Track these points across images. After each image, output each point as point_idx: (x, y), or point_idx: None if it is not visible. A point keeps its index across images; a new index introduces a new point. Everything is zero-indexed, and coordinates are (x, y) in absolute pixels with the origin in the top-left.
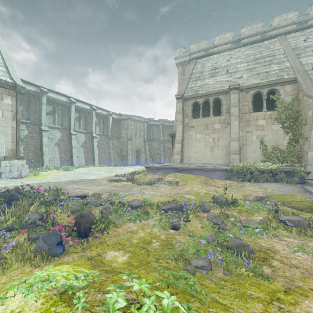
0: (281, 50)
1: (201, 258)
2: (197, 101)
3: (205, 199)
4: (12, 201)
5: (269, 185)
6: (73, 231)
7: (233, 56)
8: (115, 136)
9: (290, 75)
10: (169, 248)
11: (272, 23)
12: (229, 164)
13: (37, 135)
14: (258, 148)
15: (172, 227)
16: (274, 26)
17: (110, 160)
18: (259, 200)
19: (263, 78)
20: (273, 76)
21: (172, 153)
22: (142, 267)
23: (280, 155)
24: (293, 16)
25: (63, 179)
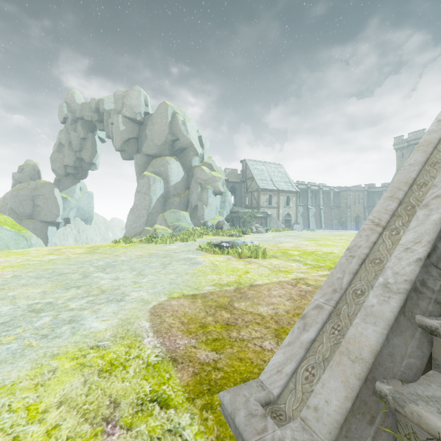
0: None
1: None
2: None
3: None
4: None
5: None
6: None
7: None
8: (335, 206)
9: None
10: None
11: None
12: None
13: None
14: None
15: None
16: None
17: (332, 225)
18: None
19: None
20: None
21: None
22: None
23: None
24: None
25: None
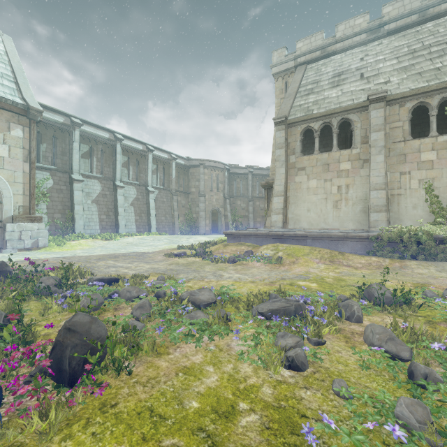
0: None
1: None
2: (311, 127)
3: (339, 291)
4: None
5: None
6: (49, 365)
7: (369, 53)
8: (181, 190)
9: None
10: (290, 445)
11: None
12: (369, 229)
13: (66, 187)
14: (422, 201)
15: (288, 361)
16: None
17: (173, 225)
18: None
19: (431, 79)
20: None
21: (268, 213)
22: None
23: None
24: None
25: (98, 252)
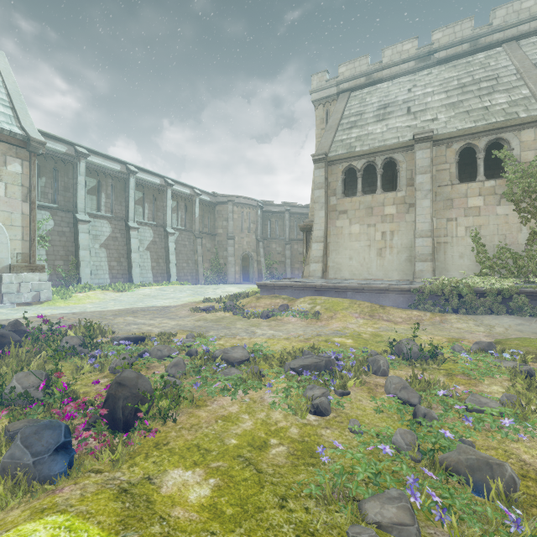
0: (511, 67)
1: (389, 497)
2: (353, 166)
3: (373, 347)
4: (0, 348)
5: (497, 320)
6: (102, 416)
7: (417, 83)
8: (206, 231)
9: (532, 111)
10: (308, 463)
11: (491, 19)
12: (414, 280)
13: (70, 229)
14: (469, 250)
15: (313, 408)
16: (496, 25)
17: (197, 273)
18: (486, 349)
19: (479, 119)
20: (498, 114)
21: (306, 261)
22: (243, 525)
23: (514, 263)
24: (532, 5)
25: (112, 307)
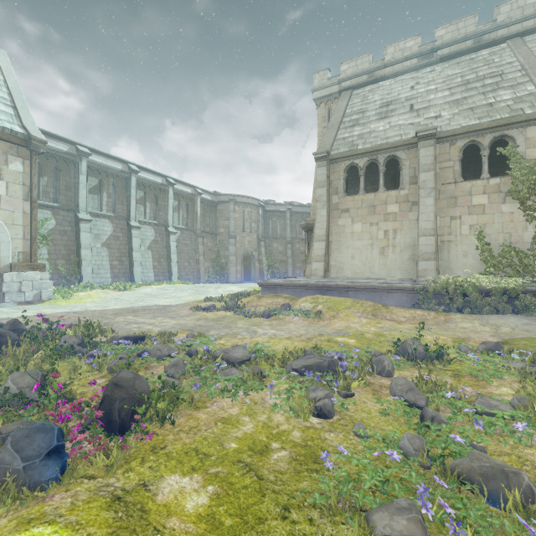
0: (515, 63)
1: (398, 508)
2: (355, 164)
3: (377, 347)
4: None
5: (503, 319)
6: (98, 418)
7: (420, 80)
8: (208, 231)
9: None
10: (312, 470)
11: (496, 15)
12: (417, 279)
13: (71, 228)
14: (473, 248)
15: (317, 410)
16: (500, 21)
17: (198, 272)
18: (493, 350)
19: (483, 116)
20: (503, 111)
21: (308, 260)
22: None
23: (519, 262)
24: None
25: (113, 306)
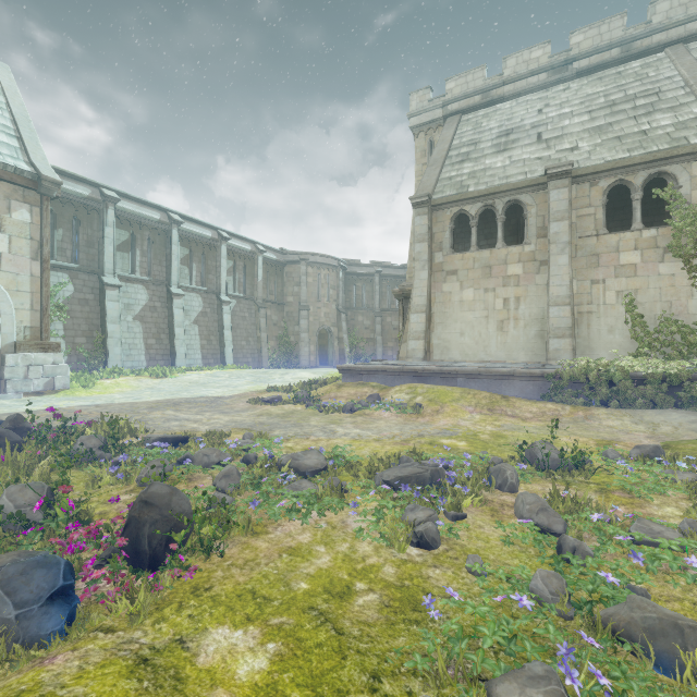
0: (677, 78)
1: (532, 676)
2: (465, 211)
3: (496, 452)
4: None
5: (663, 415)
6: (121, 547)
7: (551, 102)
8: (272, 300)
9: None
10: (410, 620)
11: (650, 16)
12: (547, 362)
13: (94, 296)
14: (621, 322)
15: (416, 538)
16: (657, 22)
17: (259, 354)
18: (651, 456)
19: (635, 147)
20: (661, 141)
21: (403, 337)
22: None
23: (682, 340)
24: None
25: (147, 397)
